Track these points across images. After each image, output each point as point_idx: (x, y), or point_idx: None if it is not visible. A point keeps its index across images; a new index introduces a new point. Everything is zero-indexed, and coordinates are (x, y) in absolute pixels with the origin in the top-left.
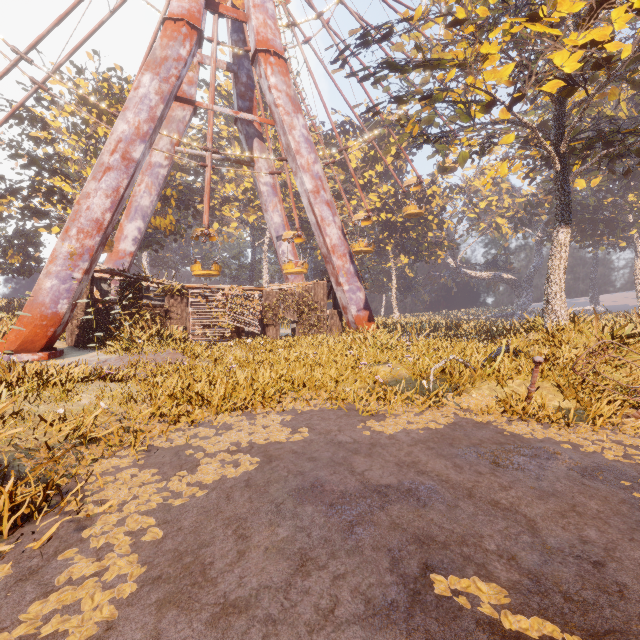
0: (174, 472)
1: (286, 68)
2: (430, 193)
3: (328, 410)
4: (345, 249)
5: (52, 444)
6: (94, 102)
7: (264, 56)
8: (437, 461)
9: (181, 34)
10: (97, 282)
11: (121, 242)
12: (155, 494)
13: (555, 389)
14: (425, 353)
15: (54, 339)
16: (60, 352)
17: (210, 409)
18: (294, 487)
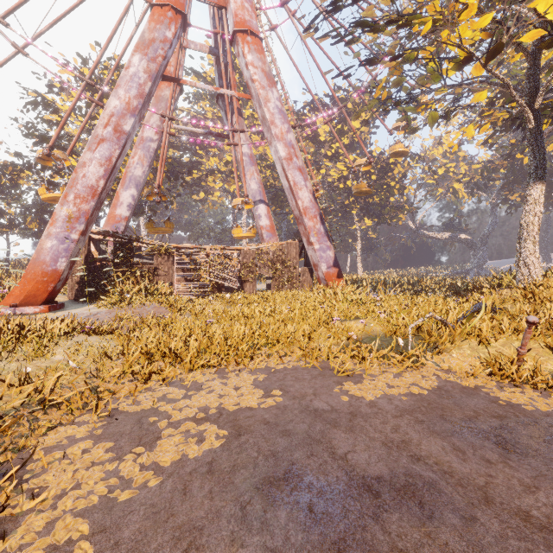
0: (131, 447)
1: (262, 46)
2: (392, 161)
3: (302, 368)
4: (316, 211)
5: (7, 409)
6: (92, 83)
7: (242, 36)
8: (431, 441)
9: (167, 18)
10: (96, 243)
11: (117, 208)
12: (101, 481)
13: (545, 350)
14: (397, 309)
15: (55, 293)
16: (60, 305)
17: (183, 365)
18: (264, 476)
